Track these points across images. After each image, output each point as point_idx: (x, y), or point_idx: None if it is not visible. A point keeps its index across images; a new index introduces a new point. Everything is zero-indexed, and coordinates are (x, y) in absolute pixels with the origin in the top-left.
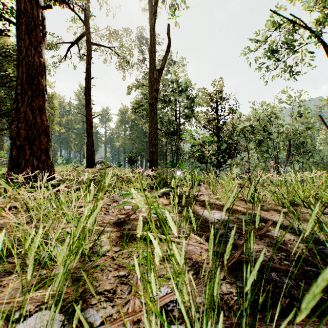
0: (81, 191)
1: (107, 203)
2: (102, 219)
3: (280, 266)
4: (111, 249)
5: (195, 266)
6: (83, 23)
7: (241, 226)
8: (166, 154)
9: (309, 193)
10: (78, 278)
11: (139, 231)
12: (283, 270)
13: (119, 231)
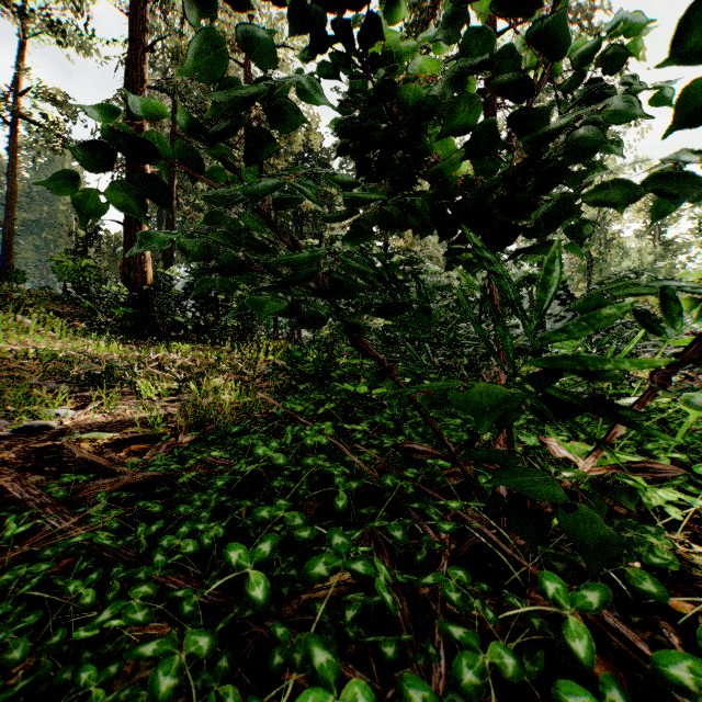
0: None
1: None
2: None
3: None
4: None
5: None
6: None
7: None
8: None
9: None
10: None
11: None
12: None
13: None
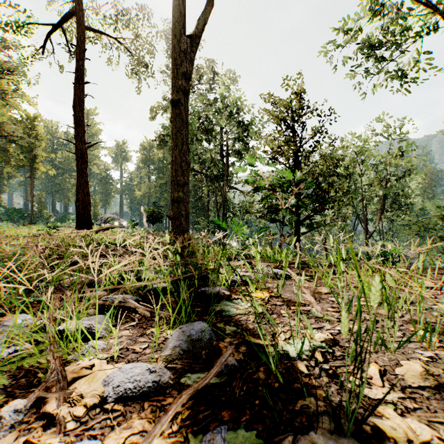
0: None
1: None
2: None
3: None
4: None
5: None
6: None
7: None
8: (208, 207)
9: None
10: None
11: None
12: None
13: None
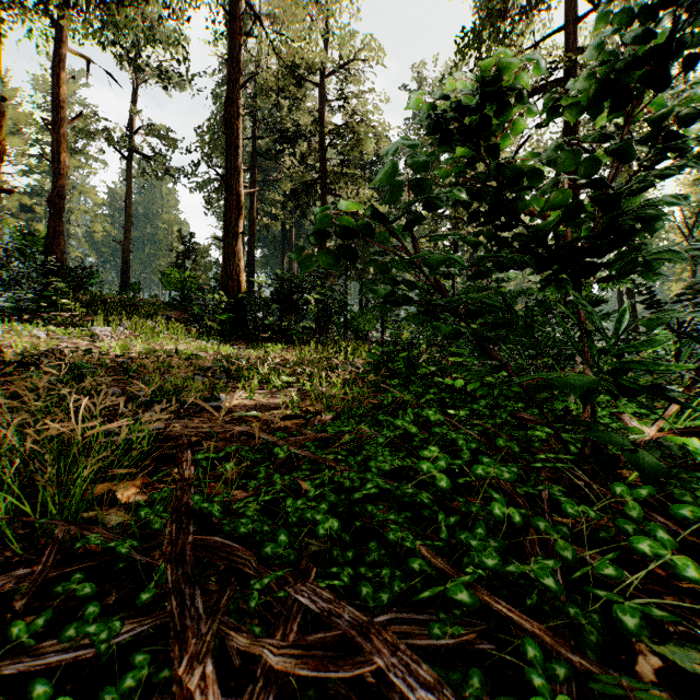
0: None
1: None
2: None
3: None
4: None
5: None
6: None
7: None
8: None
9: None
10: None
11: None
12: None
13: None
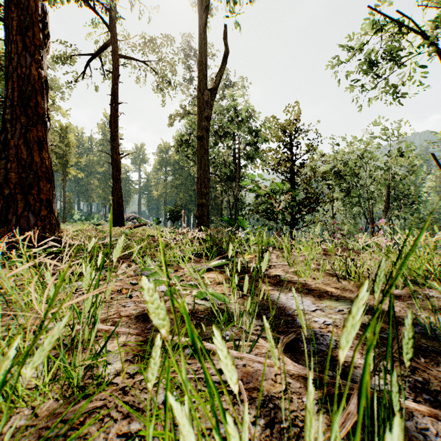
0: (83, 267)
1: (130, 281)
2: (116, 311)
3: (417, 406)
4: (123, 371)
5: (267, 406)
6: (108, 27)
7: (336, 322)
8: (221, 207)
9: (431, 266)
10: (51, 440)
11: (153, 374)
12: (424, 415)
13: (140, 334)
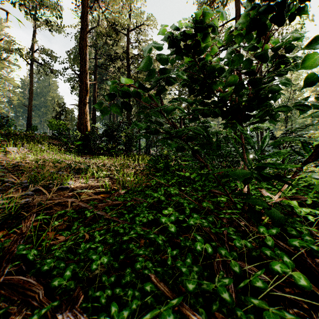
0: None
1: None
2: None
3: None
4: None
5: None
6: None
7: None
8: None
9: None
10: None
11: None
12: None
13: None
